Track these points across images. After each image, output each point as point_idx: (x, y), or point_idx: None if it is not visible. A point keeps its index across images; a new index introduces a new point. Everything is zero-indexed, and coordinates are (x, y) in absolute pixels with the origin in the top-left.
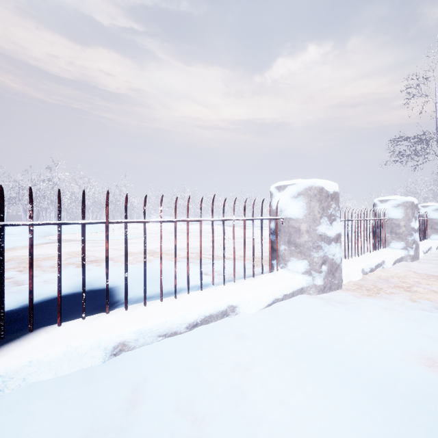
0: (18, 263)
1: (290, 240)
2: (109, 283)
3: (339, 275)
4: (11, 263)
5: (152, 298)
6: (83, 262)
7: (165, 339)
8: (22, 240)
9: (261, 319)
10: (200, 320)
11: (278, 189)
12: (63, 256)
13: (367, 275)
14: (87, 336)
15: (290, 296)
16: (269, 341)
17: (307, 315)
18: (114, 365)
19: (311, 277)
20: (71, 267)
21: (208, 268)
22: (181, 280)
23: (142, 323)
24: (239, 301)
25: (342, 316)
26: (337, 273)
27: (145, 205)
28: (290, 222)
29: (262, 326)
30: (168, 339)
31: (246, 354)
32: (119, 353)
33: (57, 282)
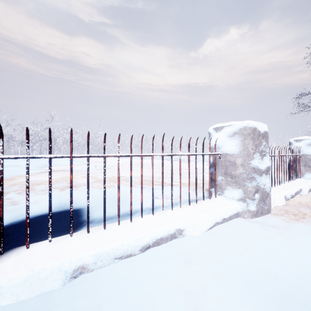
0: (19, 187)
1: (226, 172)
2: (81, 205)
3: (269, 202)
4: (15, 187)
5: (113, 218)
6: (50, 191)
7: (121, 261)
8: None
9: (205, 243)
10: (152, 243)
11: (216, 130)
12: (52, 182)
13: (288, 201)
14: (51, 259)
15: (228, 220)
16: (216, 267)
17: (247, 239)
18: (73, 288)
19: (245, 203)
20: (55, 191)
21: (158, 193)
22: (137, 203)
23: (101, 246)
24: (186, 225)
25: (280, 241)
26: (267, 200)
27: (104, 142)
28: (227, 157)
29: (207, 250)
30: (123, 261)
31: (196, 282)
32: (79, 275)
33: (26, 210)
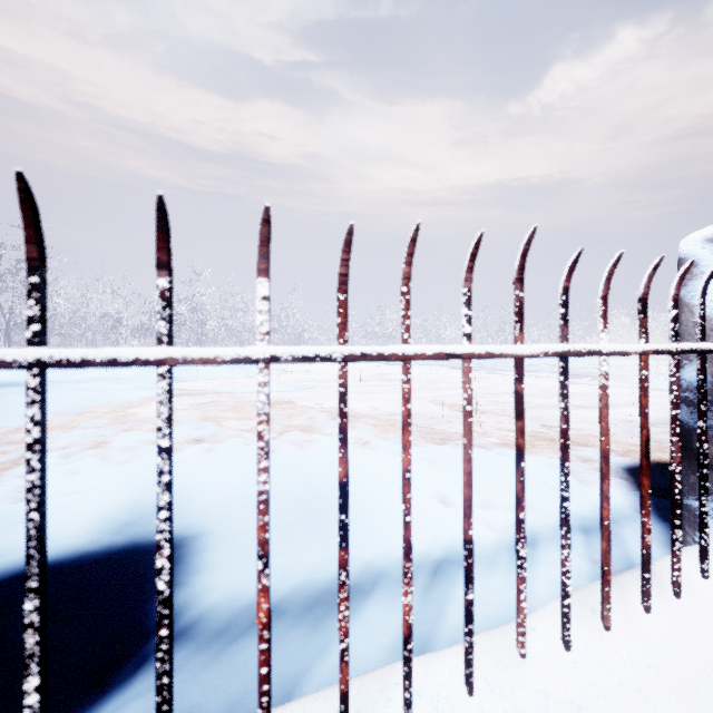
0: (81, 437)
1: None
2: (192, 522)
3: None
4: (72, 437)
5: (279, 616)
6: None
7: None
8: (128, 390)
9: None
10: None
11: None
12: None
13: None
14: None
15: None
16: None
17: None
18: None
19: None
20: (154, 455)
21: (446, 480)
22: (378, 528)
23: None
24: None
25: None
26: None
27: (163, 265)
28: None
29: None
30: None
31: None
32: None
33: None
